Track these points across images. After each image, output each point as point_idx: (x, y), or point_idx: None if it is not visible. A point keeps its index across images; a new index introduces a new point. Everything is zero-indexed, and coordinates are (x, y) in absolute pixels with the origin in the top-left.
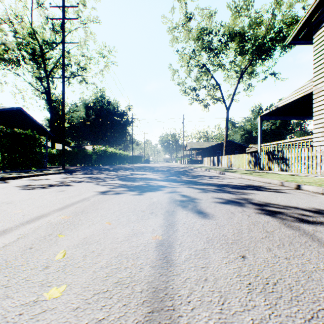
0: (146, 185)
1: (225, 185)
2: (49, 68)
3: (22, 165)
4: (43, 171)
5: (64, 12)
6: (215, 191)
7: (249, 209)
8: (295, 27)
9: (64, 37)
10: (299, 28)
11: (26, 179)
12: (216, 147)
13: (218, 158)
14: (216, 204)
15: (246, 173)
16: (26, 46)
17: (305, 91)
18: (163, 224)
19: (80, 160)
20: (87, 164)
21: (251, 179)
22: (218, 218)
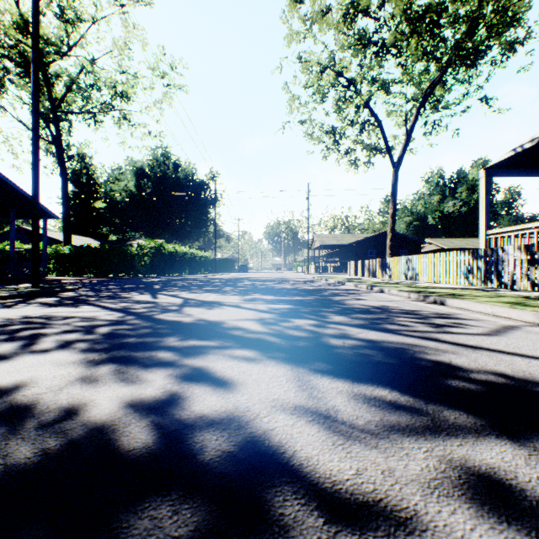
0: (149, 438)
1: None
2: (60, 95)
3: None
4: None
5: None
6: None
7: None
8: None
9: None
10: None
11: None
12: (368, 242)
13: (383, 261)
14: None
15: (529, 305)
16: (10, 48)
17: None
18: None
19: (115, 267)
20: (129, 274)
21: None
22: None
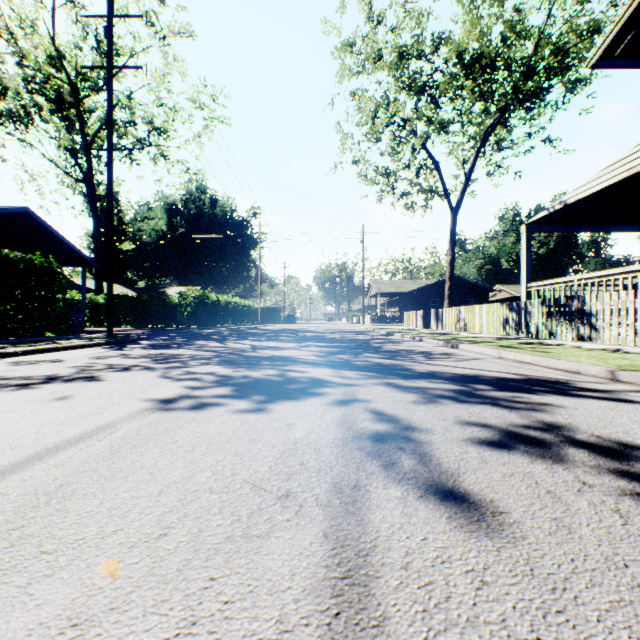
0: (282, 379)
1: (473, 377)
2: (92, 130)
3: (21, 327)
4: (62, 342)
5: (111, 3)
6: (458, 398)
7: (595, 474)
8: (610, 28)
9: (111, 55)
10: (618, 31)
11: (9, 361)
12: (430, 290)
13: (437, 312)
14: (481, 450)
15: (508, 347)
16: (43, 84)
17: (629, 167)
18: (325, 575)
19: (154, 317)
20: (169, 325)
21: (526, 361)
22: (522, 529)
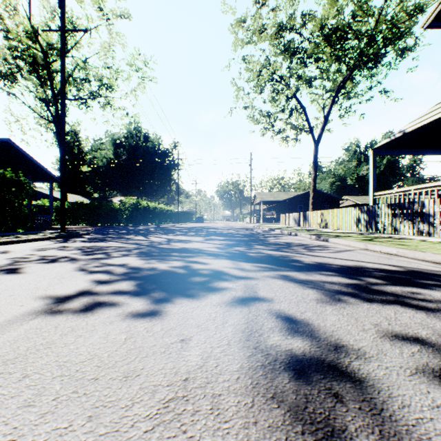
0: (185, 271)
1: (357, 269)
2: (59, 85)
3: None
4: (21, 236)
5: None
6: (361, 296)
7: None
8: None
9: (63, 21)
10: None
11: None
12: (298, 199)
13: (305, 214)
14: None
15: (370, 240)
16: (23, 52)
17: None
18: None
19: (102, 218)
20: (113, 224)
21: (392, 253)
22: None
